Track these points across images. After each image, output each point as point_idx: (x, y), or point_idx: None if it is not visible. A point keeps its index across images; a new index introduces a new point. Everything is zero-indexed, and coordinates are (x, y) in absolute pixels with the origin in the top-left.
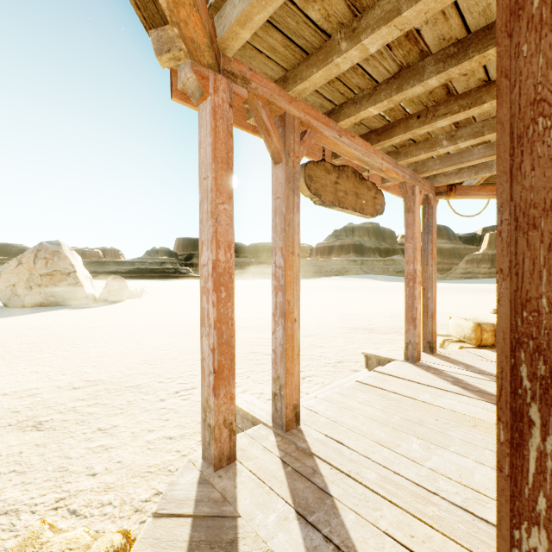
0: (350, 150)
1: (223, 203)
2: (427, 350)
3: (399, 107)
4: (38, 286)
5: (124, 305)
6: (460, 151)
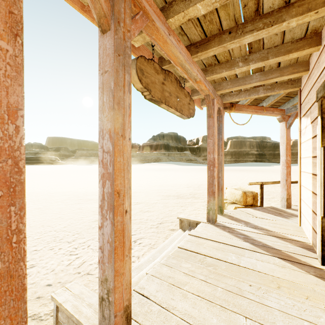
0: (176, 53)
1: None
2: (218, 212)
3: (217, 19)
4: None
5: None
6: (244, 76)
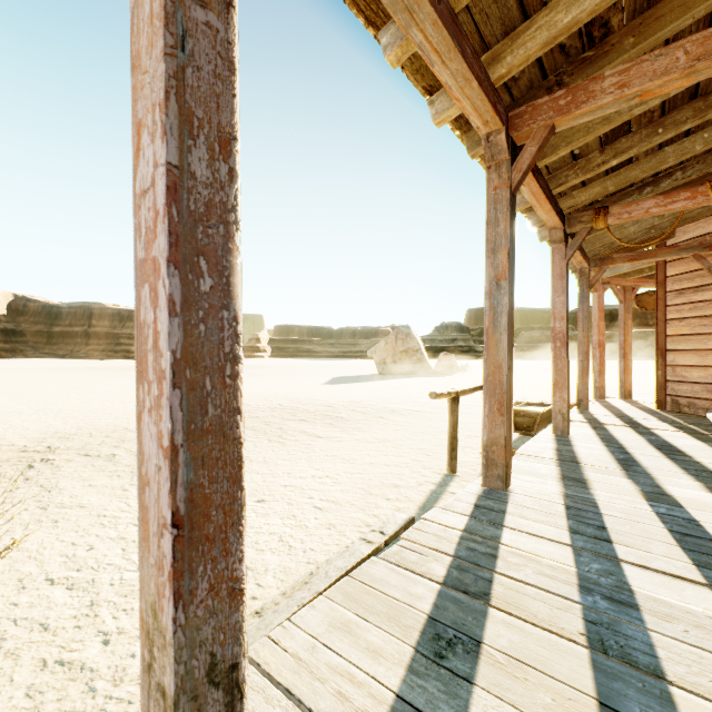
0: None
1: (601, 322)
2: None
3: None
4: (399, 360)
5: (460, 377)
6: None
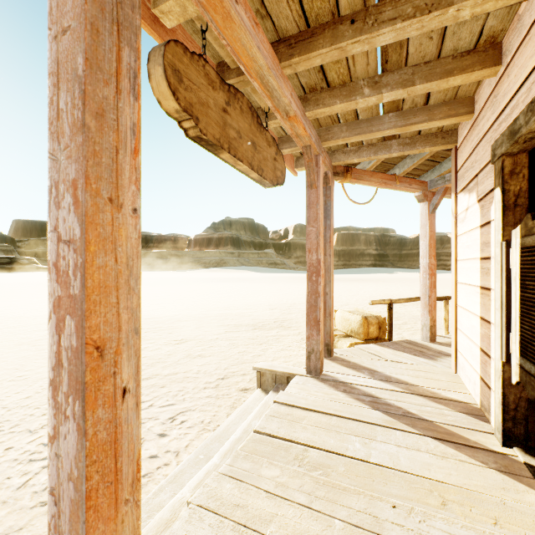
0: (251, 47)
1: None
2: (325, 354)
3: None
4: None
5: None
6: (369, 117)
